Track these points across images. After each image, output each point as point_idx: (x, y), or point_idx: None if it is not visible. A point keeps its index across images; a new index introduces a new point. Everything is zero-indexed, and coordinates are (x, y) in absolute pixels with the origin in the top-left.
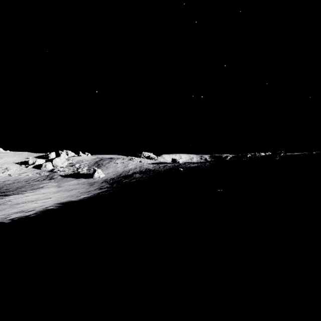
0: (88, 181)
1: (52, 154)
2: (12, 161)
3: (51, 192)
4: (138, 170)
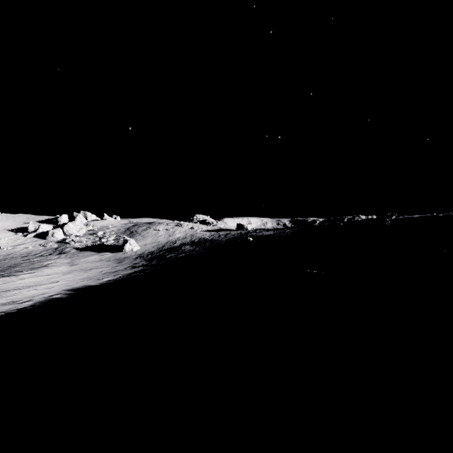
0: (116, 257)
1: (63, 217)
2: (4, 228)
3: (59, 272)
4: (188, 241)
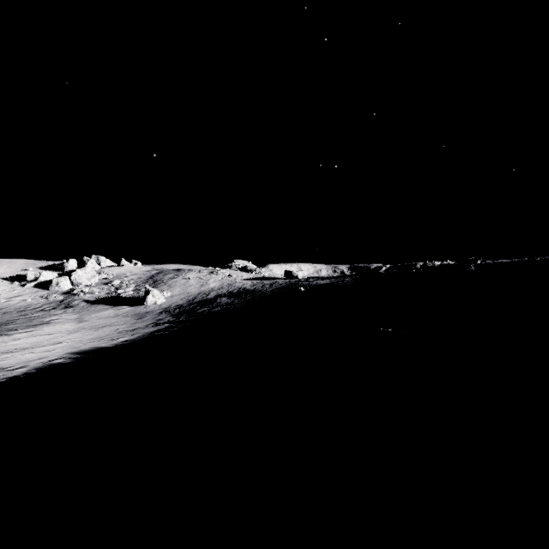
0: (135, 311)
1: (71, 263)
2: None
3: (64, 331)
4: (225, 291)
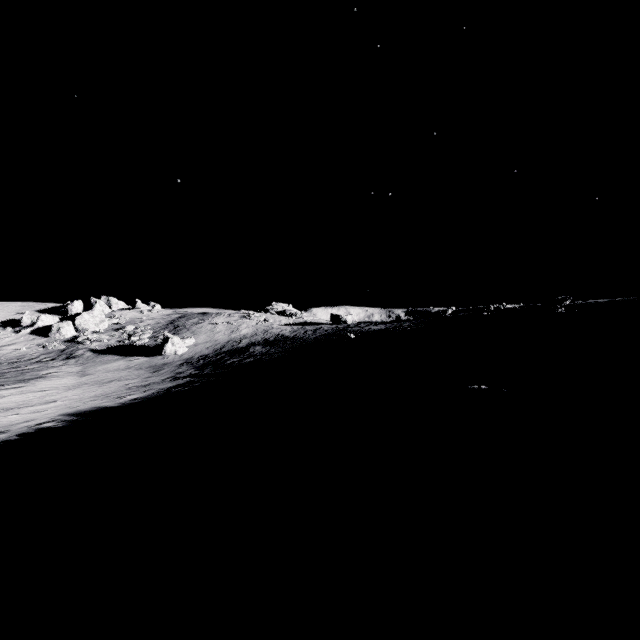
0: (151, 363)
1: (75, 305)
2: None
3: (61, 387)
4: (260, 339)
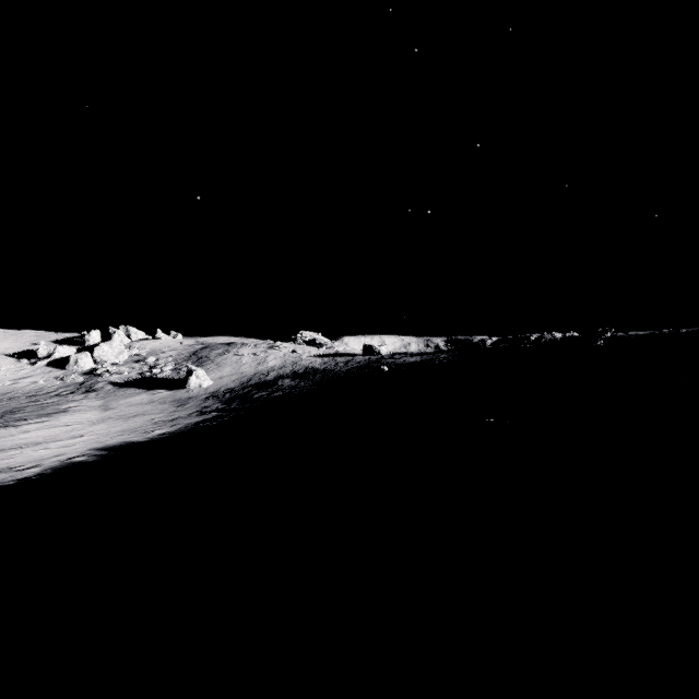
0: (174, 397)
1: (93, 335)
2: None
3: (85, 421)
4: (288, 371)
